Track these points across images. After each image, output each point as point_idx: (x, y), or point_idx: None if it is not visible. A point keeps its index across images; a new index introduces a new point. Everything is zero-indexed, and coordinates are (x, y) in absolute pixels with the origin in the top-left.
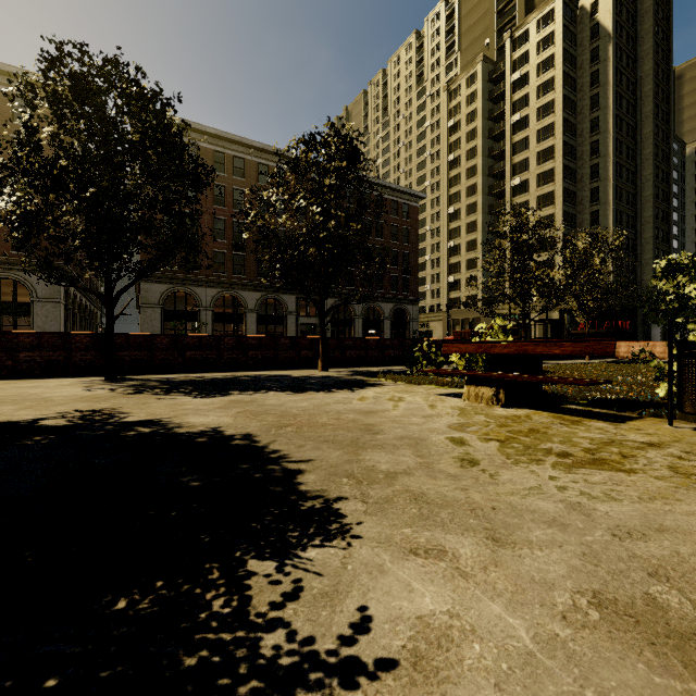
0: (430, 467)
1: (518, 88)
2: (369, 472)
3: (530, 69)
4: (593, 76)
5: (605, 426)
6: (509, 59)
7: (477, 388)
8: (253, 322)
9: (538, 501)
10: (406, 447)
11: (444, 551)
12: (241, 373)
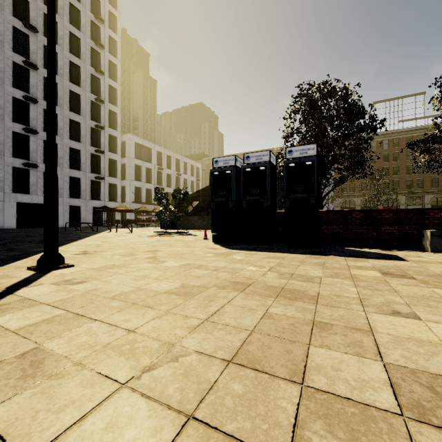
0: None
1: None
2: None
3: None
4: None
5: None
6: None
7: None
8: None
9: None
10: None
11: None
12: None
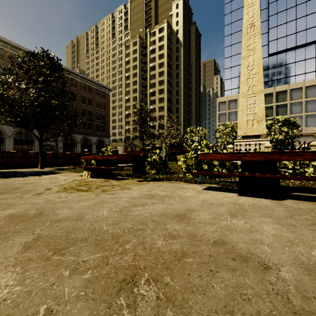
0: (19, 196)
1: (152, 53)
2: None
3: (156, 47)
4: (177, 57)
5: (113, 181)
6: (149, 40)
7: (87, 172)
8: (11, 143)
9: (40, 200)
10: (21, 192)
11: None
12: None
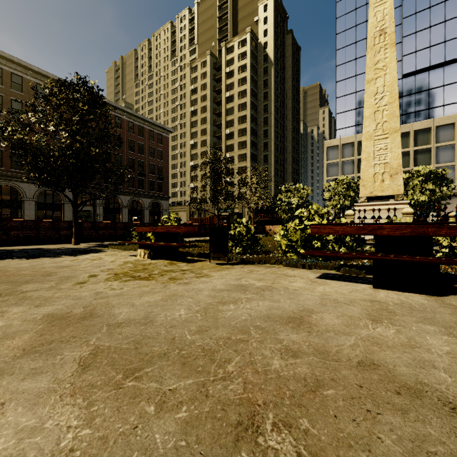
0: (55, 287)
1: (229, 77)
2: (13, 292)
3: (235, 68)
4: (265, 82)
5: (182, 265)
6: (224, 59)
7: (143, 251)
8: (32, 208)
9: (85, 293)
10: (57, 280)
11: (4, 312)
12: (0, 248)
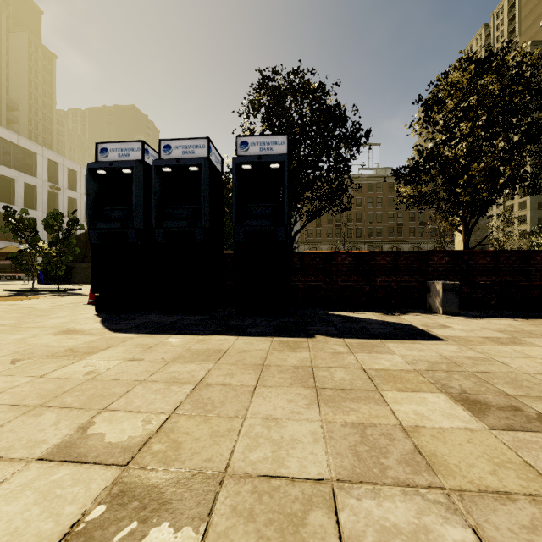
0: None
1: None
2: None
3: None
4: None
5: None
6: None
7: None
8: None
9: None
10: None
11: None
12: None
